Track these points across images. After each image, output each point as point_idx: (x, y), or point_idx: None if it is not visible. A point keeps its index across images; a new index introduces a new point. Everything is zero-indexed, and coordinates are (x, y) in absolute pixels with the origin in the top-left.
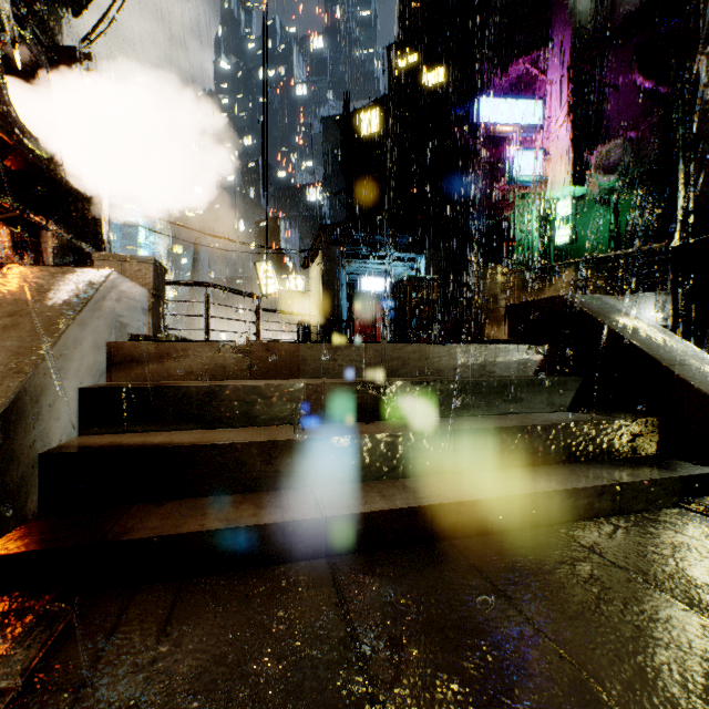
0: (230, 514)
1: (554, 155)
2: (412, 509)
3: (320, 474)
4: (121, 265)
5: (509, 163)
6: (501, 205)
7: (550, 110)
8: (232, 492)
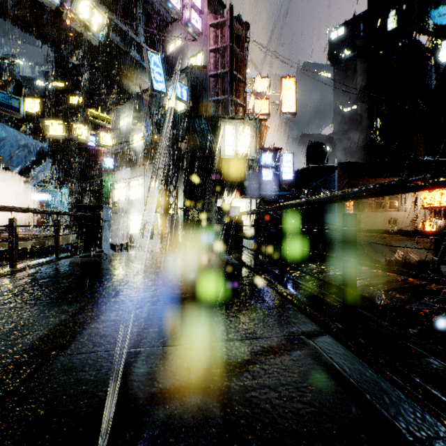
0: None
1: None
2: None
3: None
4: None
5: (100, 160)
6: (101, 171)
7: None
8: None
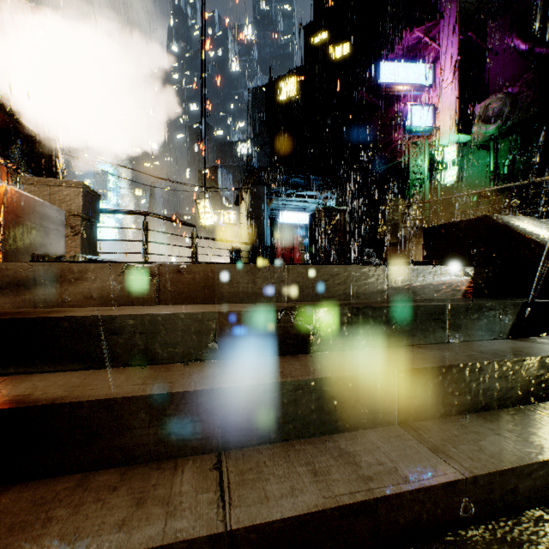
0: (86, 522)
1: (442, 109)
2: (359, 504)
3: (230, 434)
4: (50, 189)
5: (404, 116)
6: (396, 152)
7: (438, 72)
8: (108, 465)
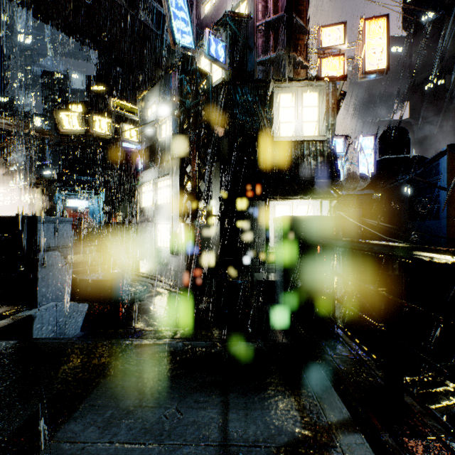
0: None
1: None
2: None
3: None
4: None
5: (136, 163)
6: (138, 175)
7: None
8: None
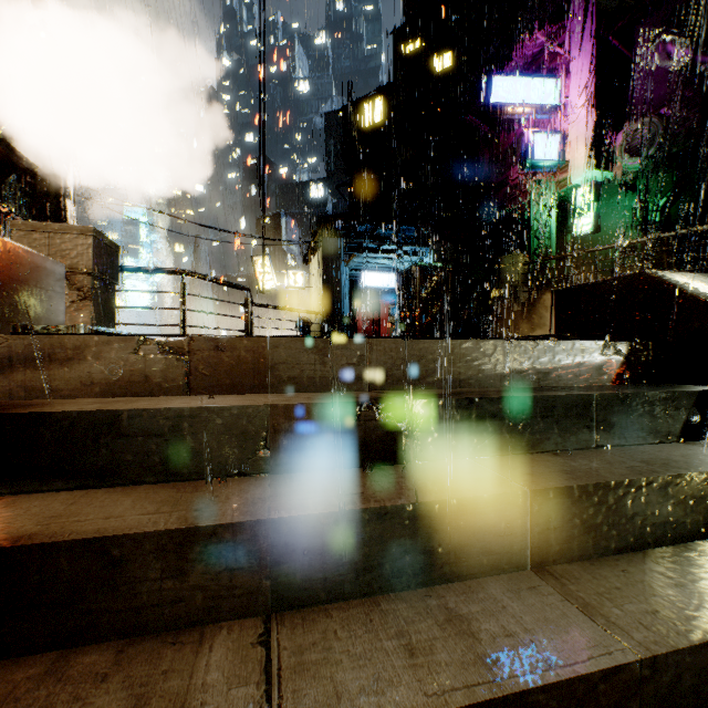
0: None
1: (574, 138)
2: (480, 706)
3: (285, 588)
4: (49, 237)
5: (524, 147)
6: (513, 194)
7: (568, 89)
8: (99, 637)
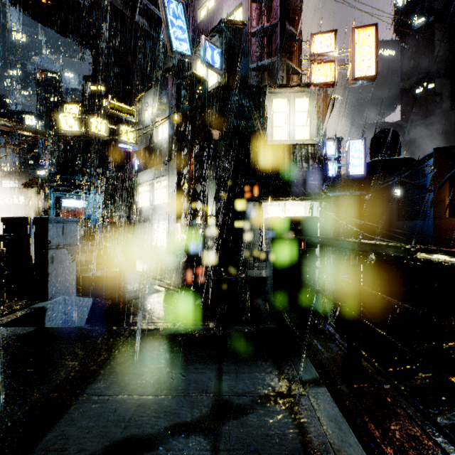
0: None
1: None
2: None
3: None
4: None
5: (132, 163)
6: (134, 175)
7: None
8: None
